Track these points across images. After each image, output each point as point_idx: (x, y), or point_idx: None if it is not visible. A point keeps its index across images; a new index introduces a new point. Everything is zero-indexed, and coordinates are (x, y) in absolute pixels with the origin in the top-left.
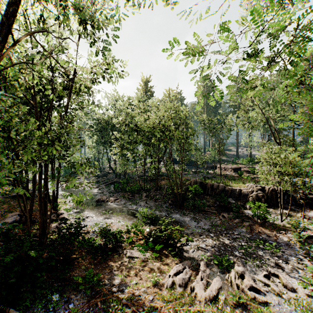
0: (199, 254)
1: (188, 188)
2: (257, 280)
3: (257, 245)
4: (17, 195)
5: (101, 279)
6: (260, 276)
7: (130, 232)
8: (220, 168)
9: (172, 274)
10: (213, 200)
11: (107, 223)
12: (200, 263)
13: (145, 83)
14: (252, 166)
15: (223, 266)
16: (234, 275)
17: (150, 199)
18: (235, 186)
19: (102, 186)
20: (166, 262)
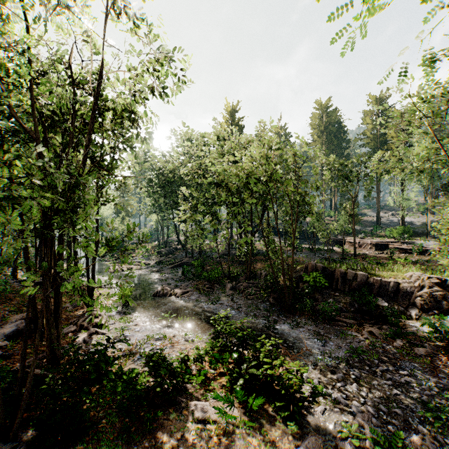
0: (336, 418)
1: (301, 277)
2: None
3: None
4: None
5: None
6: None
7: (203, 360)
8: (354, 245)
9: None
10: (348, 299)
11: (167, 337)
12: (343, 446)
13: (230, 114)
14: (409, 240)
15: None
16: None
17: (238, 293)
18: (386, 276)
19: (166, 269)
20: (271, 436)
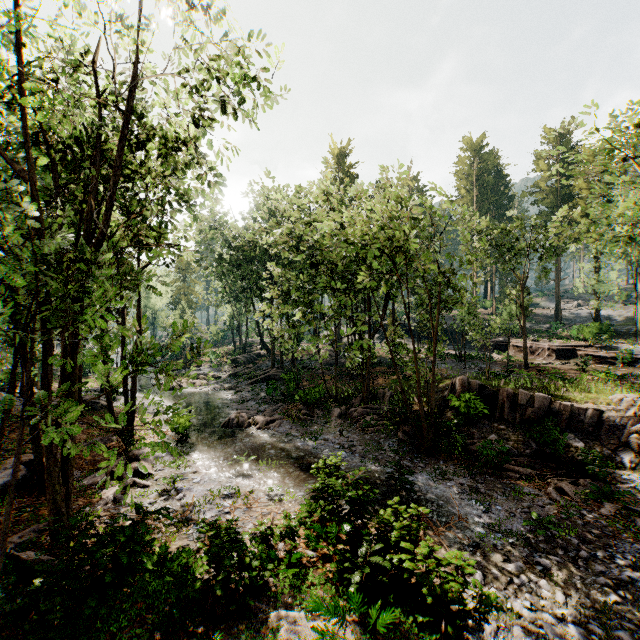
0: None
1: (446, 400)
2: None
3: None
4: None
5: None
6: None
7: (296, 536)
8: (525, 350)
9: None
10: (520, 436)
11: (241, 492)
12: None
13: (337, 159)
14: (608, 343)
15: None
16: None
17: (350, 424)
18: (579, 400)
19: (244, 385)
20: None
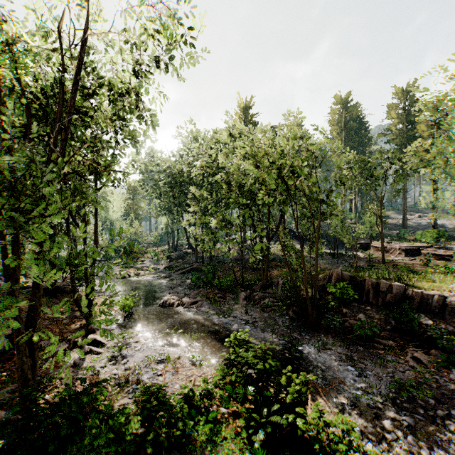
0: None
1: (325, 287)
2: None
3: None
4: None
5: None
6: None
7: (212, 396)
8: (383, 250)
9: None
10: (382, 315)
11: (171, 358)
12: None
13: (243, 111)
14: (444, 245)
15: None
16: None
17: (253, 304)
18: (427, 288)
19: (176, 274)
20: None
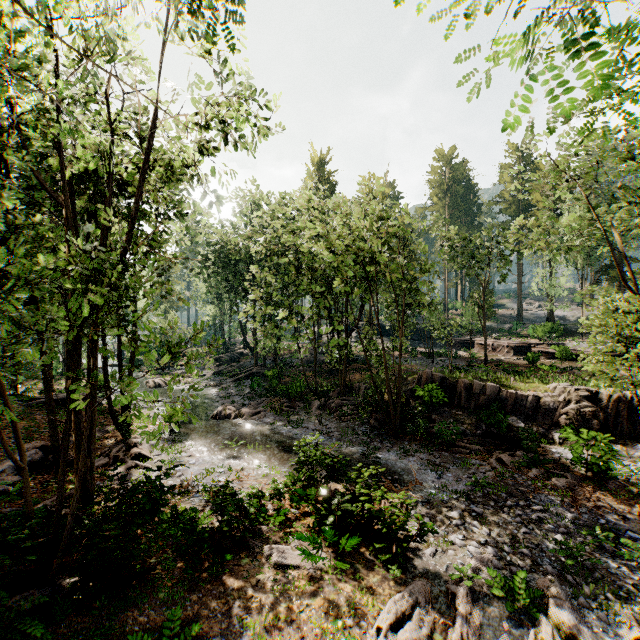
0: (449, 561)
1: (413, 391)
2: None
3: (596, 542)
4: None
5: (204, 636)
6: None
7: (283, 497)
8: (485, 347)
9: (385, 624)
10: (473, 420)
11: (233, 470)
12: (454, 590)
13: (317, 166)
14: (558, 341)
15: (515, 601)
16: (549, 635)
17: (328, 414)
18: (524, 389)
19: (229, 382)
20: (368, 582)
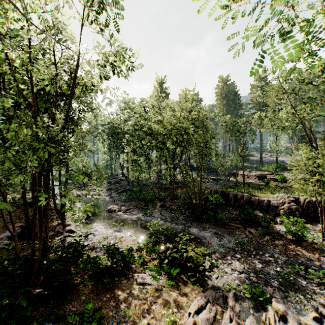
0: (224, 281)
1: (207, 198)
2: (305, 324)
3: (296, 271)
4: (1, 210)
5: (104, 317)
6: (308, 318)
7: (142, 250)
8: (243, 176)
9: (192, 311)
10: (237, 212)
11: (117, 237)
12: (227, 295)
13: (159, 85)
14: (280, 173)
15: (256, 300)
16: (272, 315)
17: (165, 209)
18: (262, 196)
19: (114, 193)
20: (184, 291)
